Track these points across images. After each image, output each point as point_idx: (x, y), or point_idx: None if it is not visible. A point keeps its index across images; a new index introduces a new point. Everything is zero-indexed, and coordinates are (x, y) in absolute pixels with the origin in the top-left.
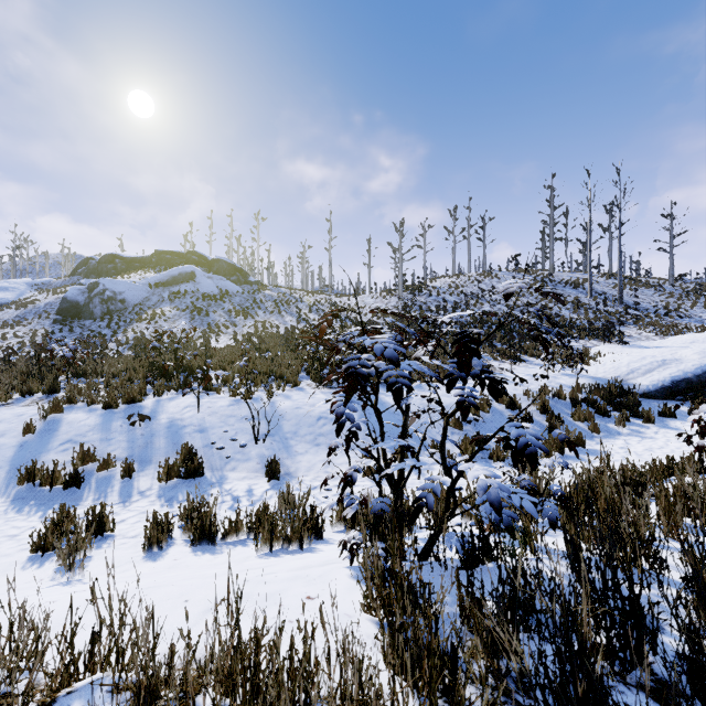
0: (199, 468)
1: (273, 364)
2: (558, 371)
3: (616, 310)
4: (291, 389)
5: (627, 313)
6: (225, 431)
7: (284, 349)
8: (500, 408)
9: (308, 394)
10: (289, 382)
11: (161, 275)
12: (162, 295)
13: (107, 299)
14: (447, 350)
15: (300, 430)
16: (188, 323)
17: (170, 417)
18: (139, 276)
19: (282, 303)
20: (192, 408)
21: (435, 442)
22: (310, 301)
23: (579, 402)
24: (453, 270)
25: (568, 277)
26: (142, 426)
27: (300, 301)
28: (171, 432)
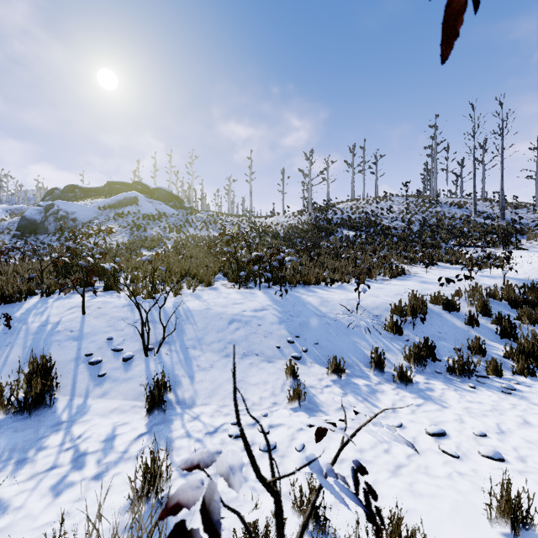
0: (43, 397)
1: (190, 266)
2: (475, 272)
3: (500, 224)
4: (203, 289)
5: (513, 226)
6: (109, 338)
7: (206, 255)
8: (436, 309)
9: (221, 293)
10: (203, 282)
11: (109, 199)
12: (109, 215)
13: (60, 218)
14: (357, 256)
15: (206, 336)
16: (127, 237)
17: (45, 320)
18: (91, 200)
19: (210, 223)
20: (78, 309)
21: (373, 351)
22: (233, 221)
23: (520, 302)
24: (352, 197)
25: (450, 200)
26: (0, 331)
27: (225, 221)
28: (35, 340)
